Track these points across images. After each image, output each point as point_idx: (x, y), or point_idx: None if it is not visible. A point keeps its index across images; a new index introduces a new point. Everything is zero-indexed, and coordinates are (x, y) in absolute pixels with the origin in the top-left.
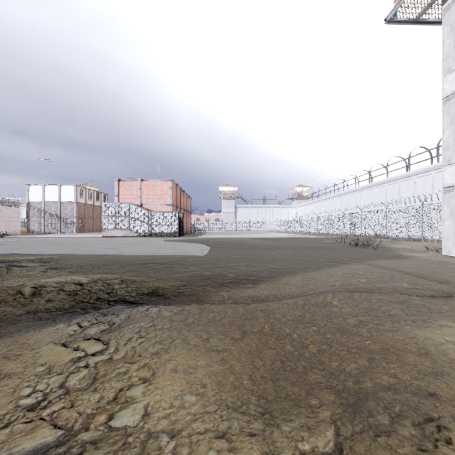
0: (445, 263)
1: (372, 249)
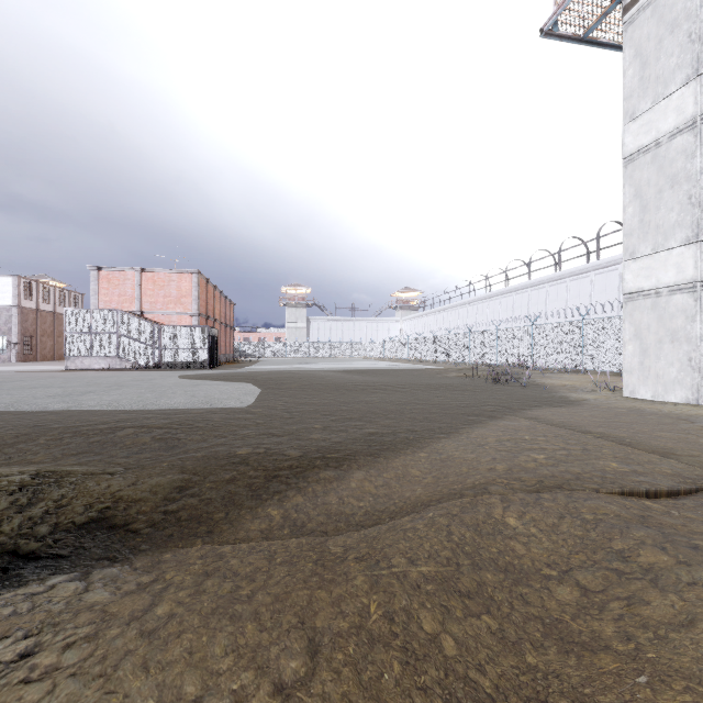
0: (639, 412)
1: (519, 387)
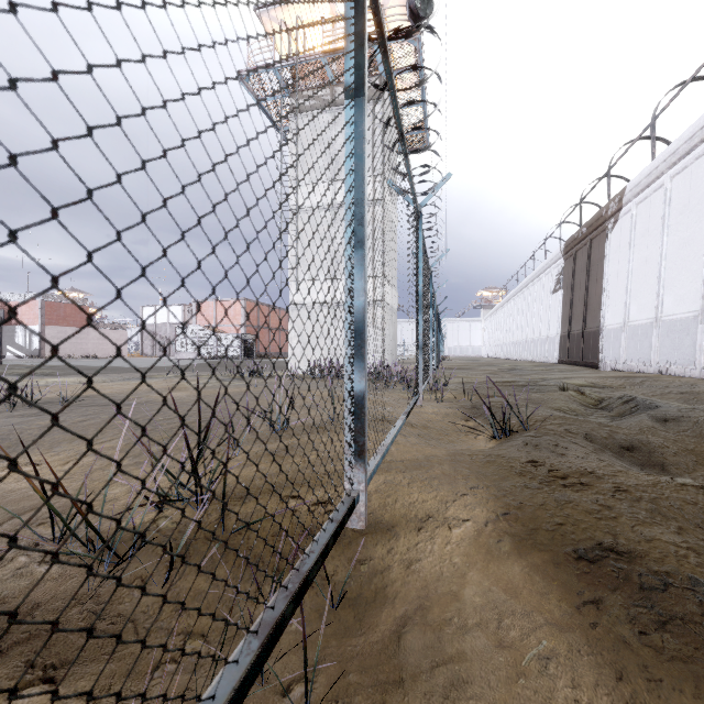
0: None
1: None
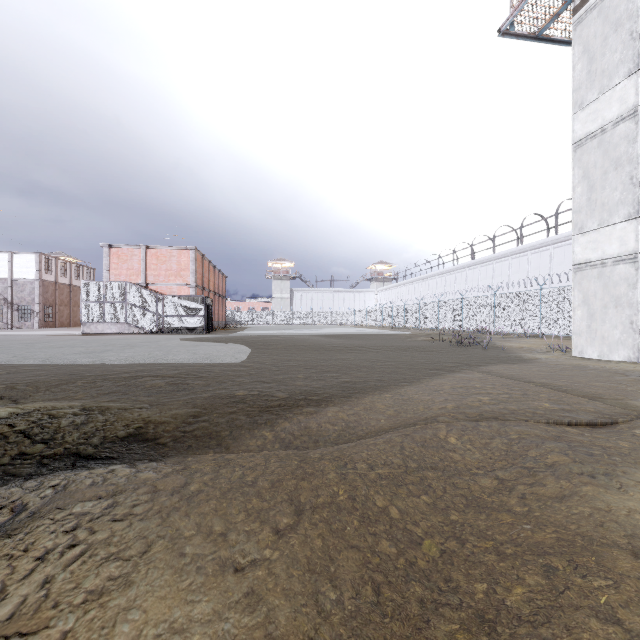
0: (582, 368)
1: (480, 349)
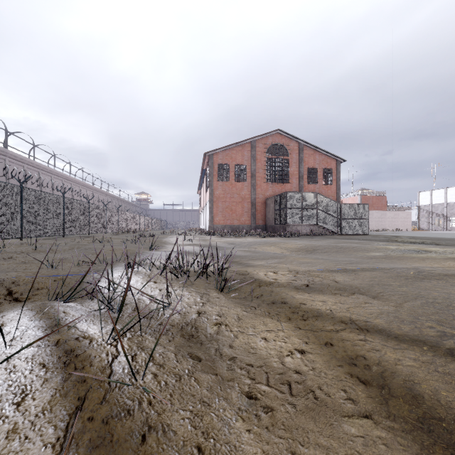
0: None
1: None
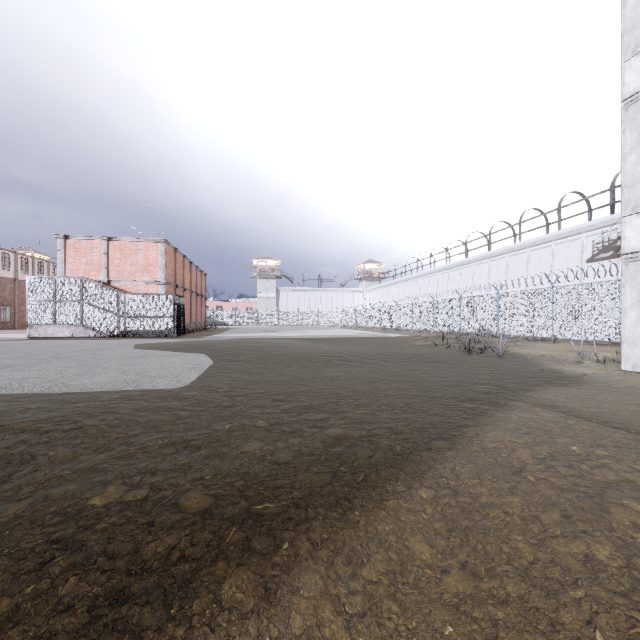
0: None
1: (495, 357)
